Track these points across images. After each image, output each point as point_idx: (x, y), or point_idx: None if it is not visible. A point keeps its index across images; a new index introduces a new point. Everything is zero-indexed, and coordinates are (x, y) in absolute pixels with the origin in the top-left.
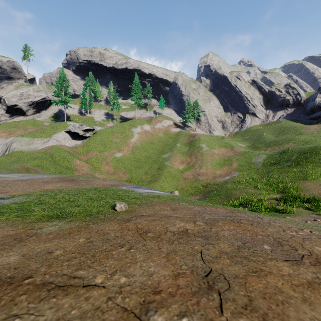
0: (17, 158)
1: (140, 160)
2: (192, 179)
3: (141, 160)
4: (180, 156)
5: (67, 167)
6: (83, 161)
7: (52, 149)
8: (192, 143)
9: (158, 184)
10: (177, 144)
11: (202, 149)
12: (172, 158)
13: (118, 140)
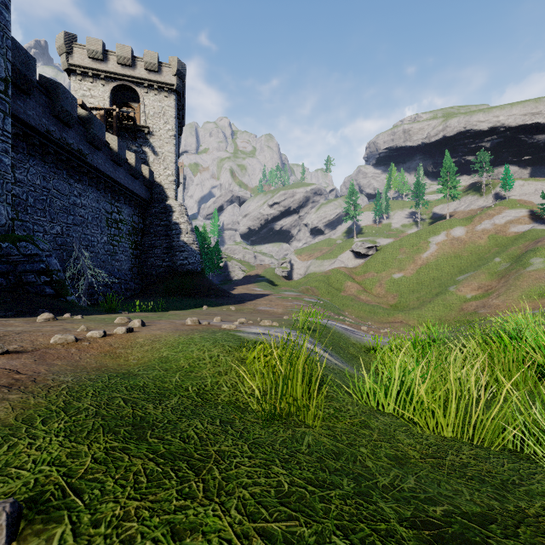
0: (308, 280)
1: (422, 282)
2: (470, 312)
3: (424, 283)
4: (482, 279)
5: (337, 288)
6: (355, 282)
7: (331, 272)
8: (521, 256)
9: (418, 311)
10: (495, 258)
11: (527, 268)
12: (465, 282)
13: (403, 256)
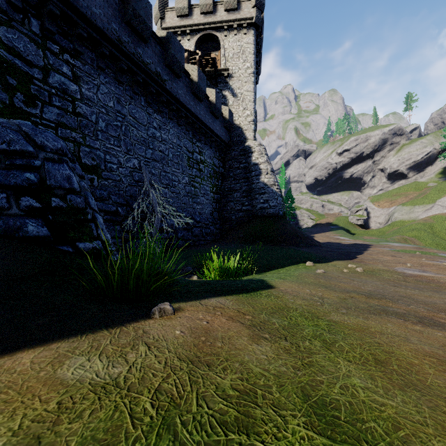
0: (398, 228)
1: None
2: None
3: None
4: None
5: None
6: None
7: (433, 219)
8: None
9: None
10: None
11: None
12: None
13: None
